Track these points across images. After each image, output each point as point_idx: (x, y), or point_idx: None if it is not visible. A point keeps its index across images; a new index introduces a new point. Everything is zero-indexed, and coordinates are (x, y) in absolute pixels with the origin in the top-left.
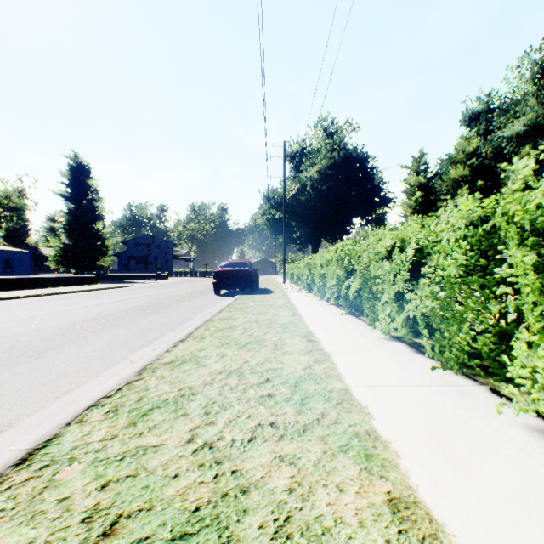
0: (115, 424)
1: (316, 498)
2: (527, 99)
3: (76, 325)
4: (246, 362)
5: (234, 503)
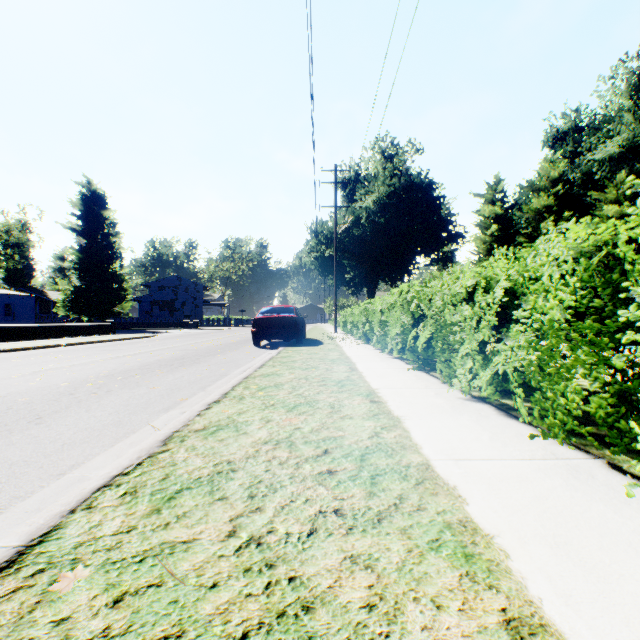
0: (133, 511)
1: (406, 619)
2: (622, 115)
3: (87, 383)
4: (297, 429)
5: (294, 627)
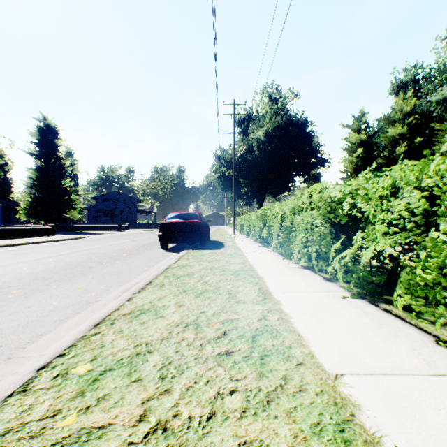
0: None
1: None
2: None
3: None
4: None
5: None
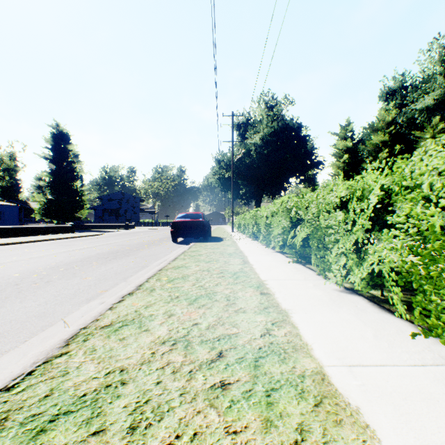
0: None
1: None
2: (436, 77)
3: (34, 274)
4: (195, 325)
5: None
